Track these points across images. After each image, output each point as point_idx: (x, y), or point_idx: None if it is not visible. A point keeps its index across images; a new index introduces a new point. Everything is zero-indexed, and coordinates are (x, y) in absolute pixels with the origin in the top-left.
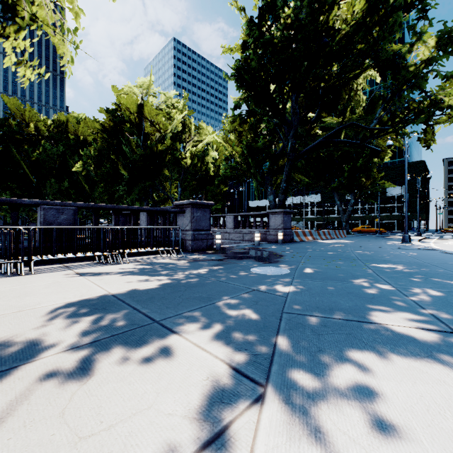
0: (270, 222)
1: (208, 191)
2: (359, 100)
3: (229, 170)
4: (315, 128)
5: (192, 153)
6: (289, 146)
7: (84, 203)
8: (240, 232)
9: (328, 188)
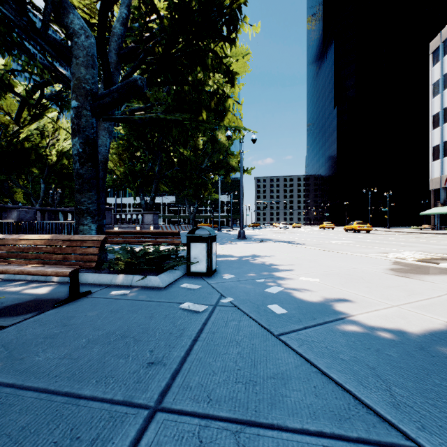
0: (144, 220)
1: (65, 186)
2: (199, 145)
3: (112, 181)
4: (173, 156)
5: (59, 152)
6: (157, 170)
7: (40, 207)
8: (119, 227)
9: (181, 196)
